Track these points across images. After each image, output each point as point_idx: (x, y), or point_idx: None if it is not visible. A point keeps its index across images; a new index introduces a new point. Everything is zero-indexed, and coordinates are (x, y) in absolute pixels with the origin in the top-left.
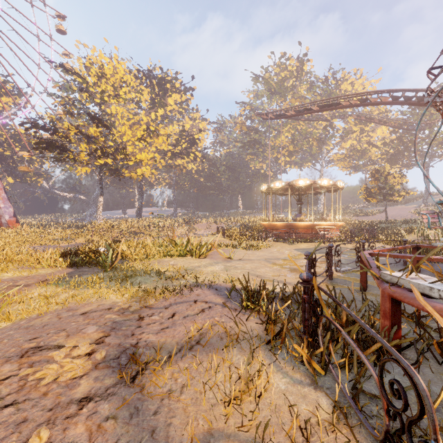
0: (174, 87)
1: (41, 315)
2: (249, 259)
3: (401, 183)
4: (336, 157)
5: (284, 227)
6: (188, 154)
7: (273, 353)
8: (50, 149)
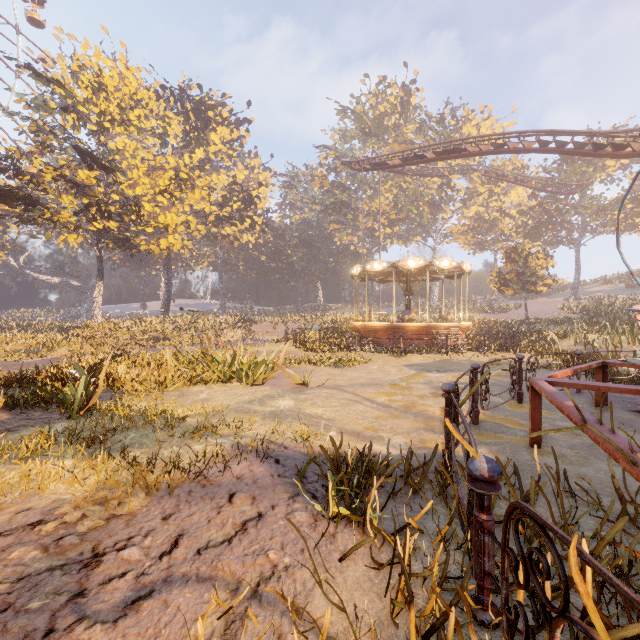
0: (220, 116)
1: None
2: (336, 385)
3: (546, 267)
4: (455, 229)
5: (387, 330)
6: (242, 219)
7: None
8: (8, 202)
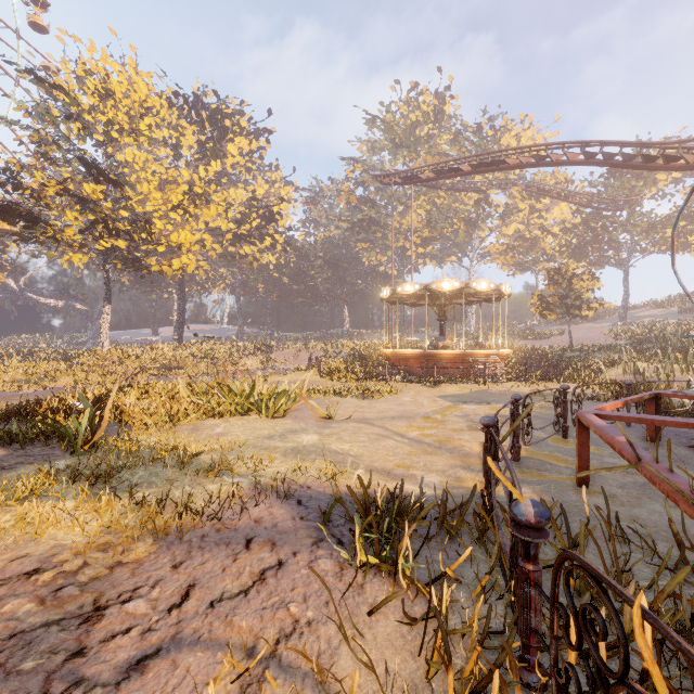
0: (238, 126)
1: None
2: (364, 417)
3: (591, 290)
4: (493, 249)
5: (419, 357)
6: (262, 238)
7: None
8: (7, 218)
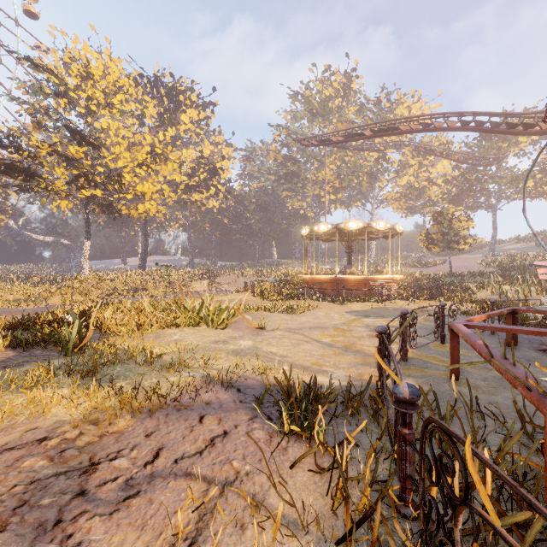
0: (190, 100)
1: None
2: (288, 328)
3: (467, 228)
4: (390, 196)
5: (331, 282)
6: (208, 188)
7: None
8: (10, 173)
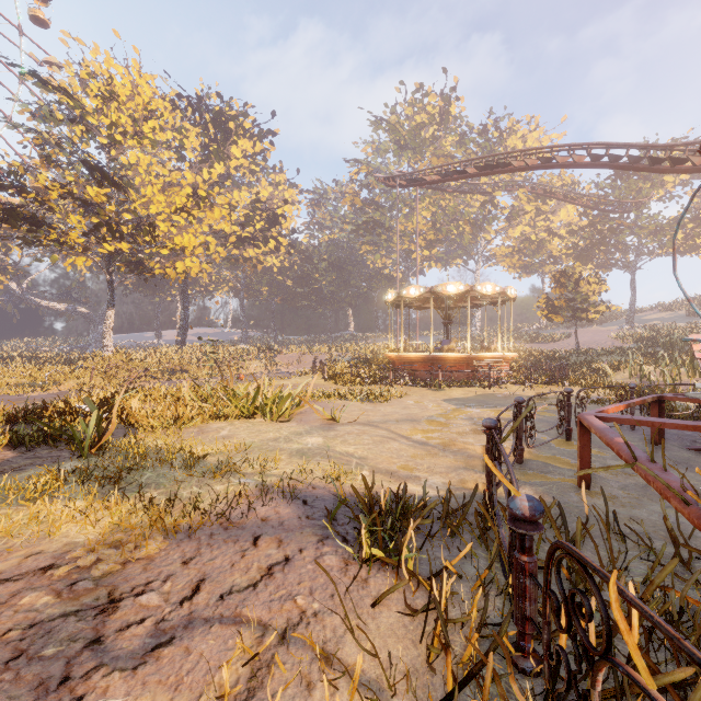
0: (242, 128)
1: None
2: (369, 421)
3: (598, 293)
4: (499, 251)
5: (424, 361)
6: (266, 240)
7: None
8: (11, 222)
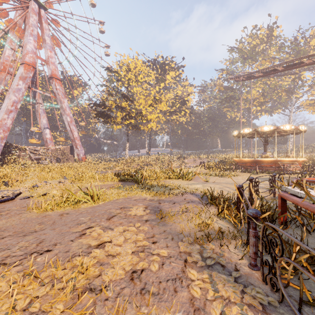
0: (171, 67)
1: (117, 199)
2: (220, 182)
3: None
4: (305, 103)
5: (252, 162)
6: (180, 111)
7: (218, 216)
8: (102, 116)
